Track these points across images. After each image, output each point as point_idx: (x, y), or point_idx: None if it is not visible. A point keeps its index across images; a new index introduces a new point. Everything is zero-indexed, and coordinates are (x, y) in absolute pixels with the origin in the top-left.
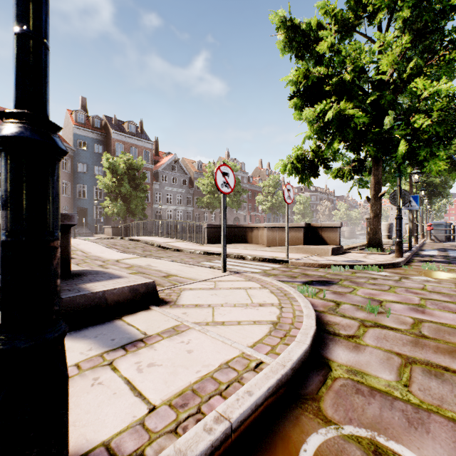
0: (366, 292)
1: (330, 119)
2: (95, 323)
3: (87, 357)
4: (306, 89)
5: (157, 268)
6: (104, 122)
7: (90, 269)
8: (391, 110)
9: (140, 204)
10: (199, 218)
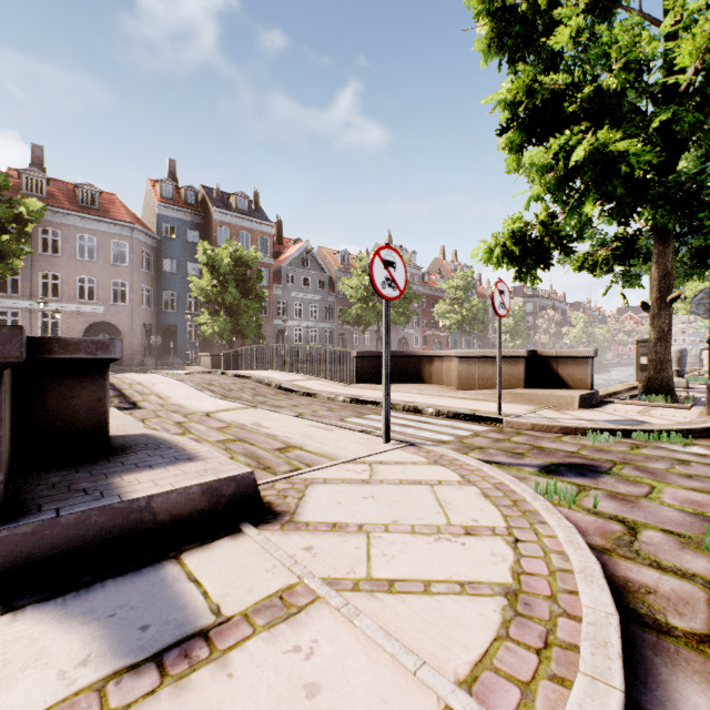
0: (682, 497)
1: (580, 162)
2: (125, 570)
3: (69, 692)
4: (530, 114)
5: (270, 430)
6: (201, 195)
7: (152, 435)
8: (692, 142)
9: (254, 320)
10: (343, 340)
